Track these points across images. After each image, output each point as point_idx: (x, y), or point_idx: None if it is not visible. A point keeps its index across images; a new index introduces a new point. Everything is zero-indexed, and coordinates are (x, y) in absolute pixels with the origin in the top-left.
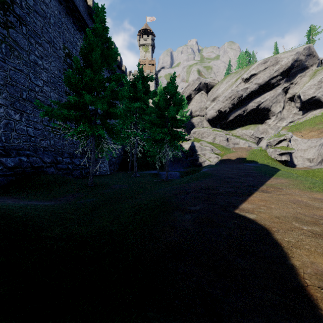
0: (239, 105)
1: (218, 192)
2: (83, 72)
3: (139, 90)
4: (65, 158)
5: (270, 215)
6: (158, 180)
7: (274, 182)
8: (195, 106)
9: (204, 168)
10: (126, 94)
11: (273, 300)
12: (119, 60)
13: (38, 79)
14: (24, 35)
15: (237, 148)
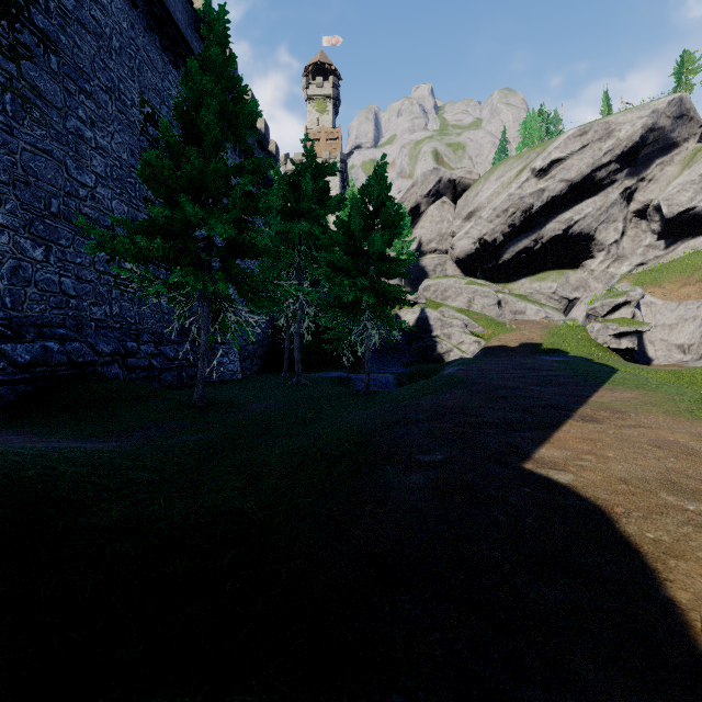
0: (525, 228)
1: (484, 421)
2: (181, 154)
3: (306, 194)
4: (145, 344)
5: (607, 475)
6: (348, 392)
7: (608, 399)
8: (429, 231)
9: (449, 366)
10: (278, 202)
11: (634, 694)
12: (263, 131)
13: (85, 172)
14: (55, 74)
15: (522, 322)
